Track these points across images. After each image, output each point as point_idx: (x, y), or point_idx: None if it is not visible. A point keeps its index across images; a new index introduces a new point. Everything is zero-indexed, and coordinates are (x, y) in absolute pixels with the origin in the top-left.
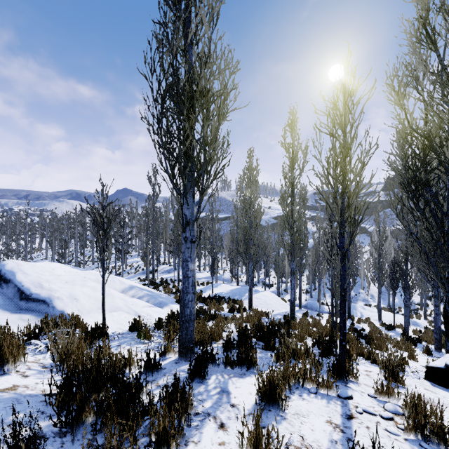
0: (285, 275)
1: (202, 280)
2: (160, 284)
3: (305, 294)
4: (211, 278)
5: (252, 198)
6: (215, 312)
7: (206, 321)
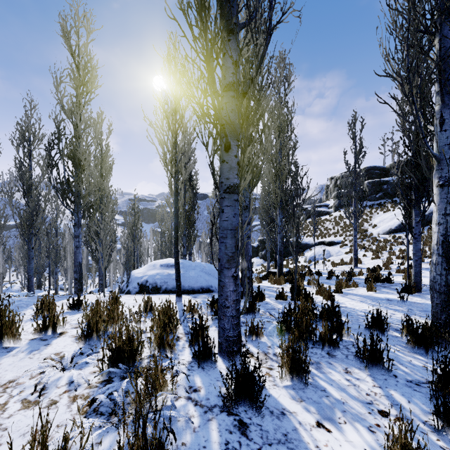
0: None
1: None
2: None
3: None
4: None
5: None
6: None
7: None
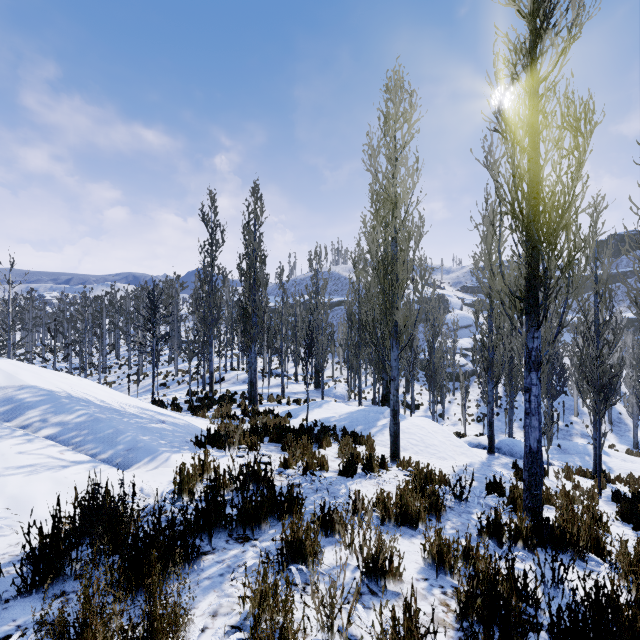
0: (441, 389)
1: (298, 395)
2: (217, 400)
3: (476, 422)
4: (314, 393)
5: (397, 199)
6: (288, 491)
7: (249, 534)
